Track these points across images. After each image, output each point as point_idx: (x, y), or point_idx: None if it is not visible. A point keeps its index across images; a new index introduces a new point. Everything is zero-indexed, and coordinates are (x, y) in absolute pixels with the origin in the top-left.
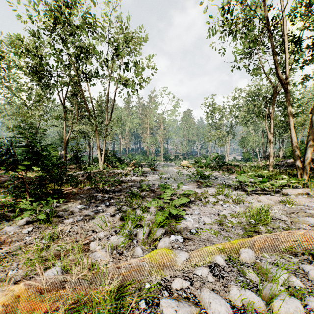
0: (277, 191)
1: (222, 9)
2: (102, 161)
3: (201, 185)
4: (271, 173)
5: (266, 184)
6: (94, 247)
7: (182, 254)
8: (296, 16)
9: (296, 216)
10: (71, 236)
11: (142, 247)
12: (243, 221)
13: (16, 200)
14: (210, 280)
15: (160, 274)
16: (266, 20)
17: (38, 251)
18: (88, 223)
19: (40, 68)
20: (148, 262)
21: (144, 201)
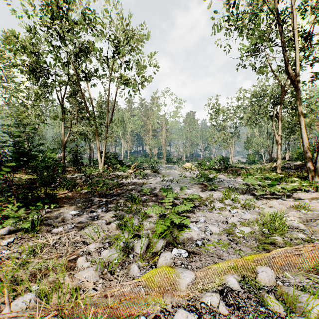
0: (288, 195)
1: (228, 2)
2: (102, 163)
3: (206, 189)
4: (280, 176)
5: (276, 187)
6: (82, 264)
7: (186, 274)
8: (305, 10)
9: (313, 224)
10: (57, 249)
11: (138, 264)
12: (255, 230)
13: (5, 206)
14: (223, 311)
15: (159, 302)
16: (275, 13)
17: (13, 269)
18: (79, 233)
19: (38, 67)
20: (145, 285)
21: (145, 207)
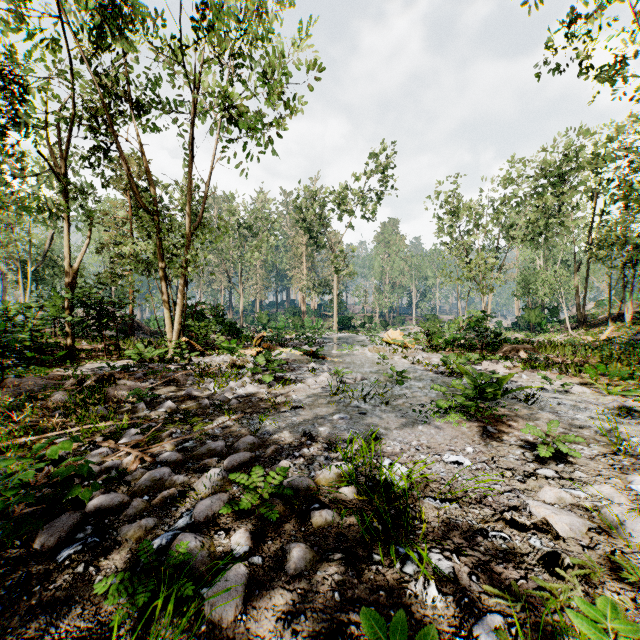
0: None
1: None
2: (176, 331)
3: (513, 443)
4: None
5: None
6: None
7: None
8: None
9: None
10: None
11: None
12: None
13: None
14: None
15: None
16: None
17: None
18: None
19: None
20: None
21: None
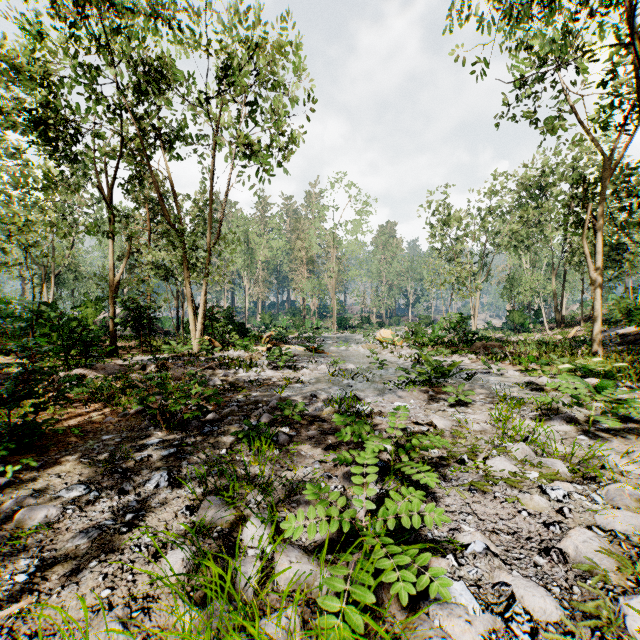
0: None
1: None
2: (199, 331)
3: (441, 399)
4: (617, 365)
5: (637, 403)
6: None
7: None
8: None
9: None
10: None
11: None
12: None
13: None
14: None
15: None
16: None
17: None
18: (33, 616)
19: (54, 117)
20: None
21: (285, 467)
